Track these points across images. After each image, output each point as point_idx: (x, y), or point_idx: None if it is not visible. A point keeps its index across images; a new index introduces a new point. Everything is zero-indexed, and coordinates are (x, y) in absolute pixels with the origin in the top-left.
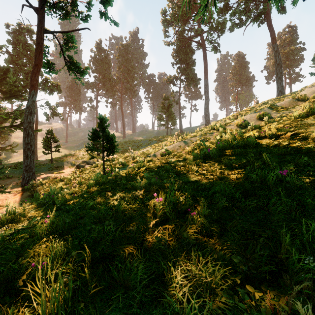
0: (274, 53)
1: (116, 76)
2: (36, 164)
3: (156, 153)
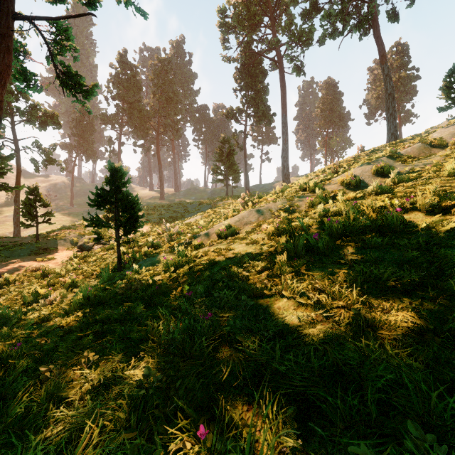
0: (384, 78)
1: (149, 105)
2: (8, 243)
3: (209, 231)
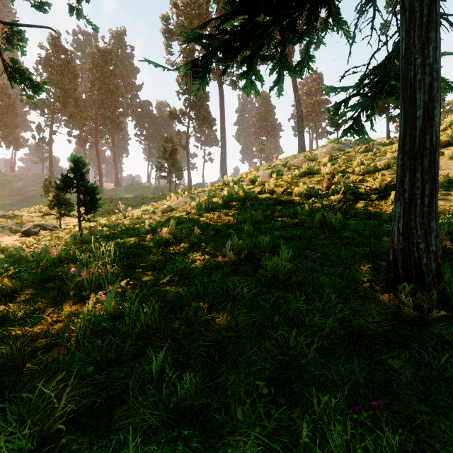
0: (296, 103)
1: (87, 95)
2: None
3: (156, 210)
